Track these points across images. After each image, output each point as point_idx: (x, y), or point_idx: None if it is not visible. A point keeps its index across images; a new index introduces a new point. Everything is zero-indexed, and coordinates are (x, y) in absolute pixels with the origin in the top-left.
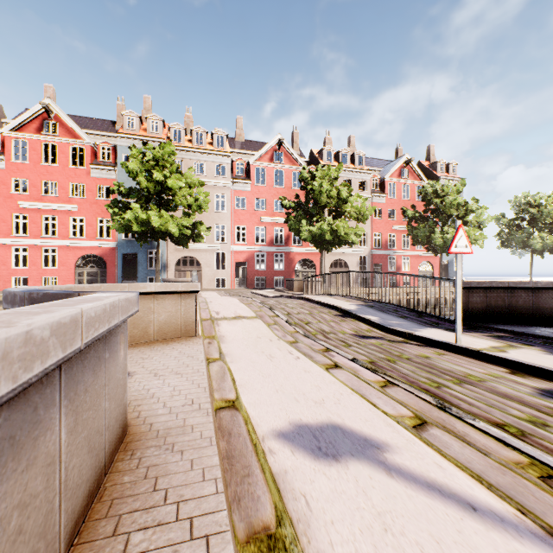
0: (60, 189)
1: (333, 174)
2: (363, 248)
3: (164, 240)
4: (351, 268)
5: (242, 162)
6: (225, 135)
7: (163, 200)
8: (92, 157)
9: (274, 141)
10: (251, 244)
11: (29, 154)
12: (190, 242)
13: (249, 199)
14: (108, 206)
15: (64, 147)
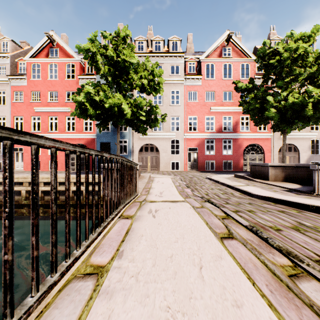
0: (60, 96)
1: (306, 39)
2: (315, 132)
3: (119, 124)
4: (301, 152)
5: (193, 62)
6: (179, 40)
7: (120, 86)
8: (81, 71)
9: (222, 37)
10: (201, 131)
11: (41, 73)
12: (150, 132)
13: (199, 92)
14: (73, 96)
15: (62, 65)
